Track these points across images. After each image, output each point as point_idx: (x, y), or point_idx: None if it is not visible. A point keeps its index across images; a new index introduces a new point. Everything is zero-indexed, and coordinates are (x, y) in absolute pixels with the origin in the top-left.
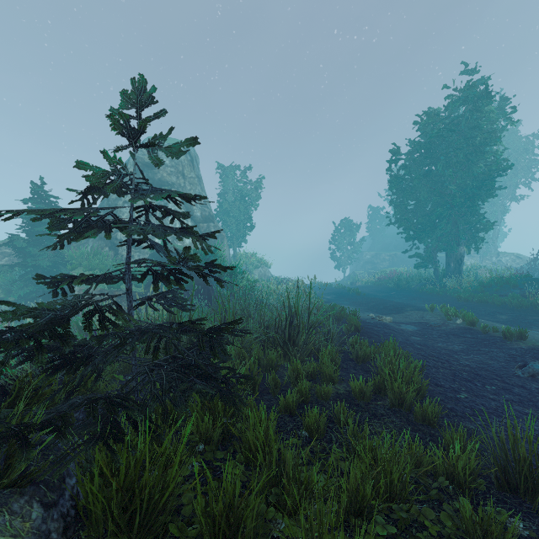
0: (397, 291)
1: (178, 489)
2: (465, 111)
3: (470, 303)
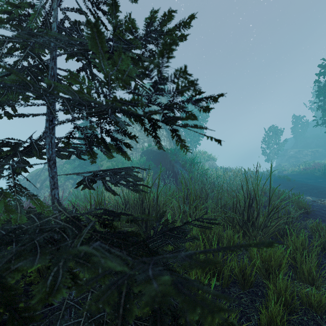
0: (325, 179)
1: None
2: None
3: None
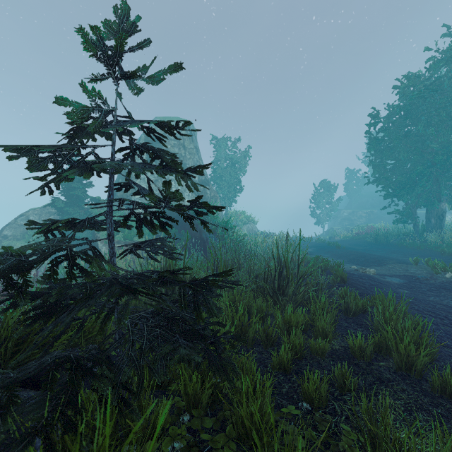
0: (376, 245)
1: None
2: (448, 71)
3: None
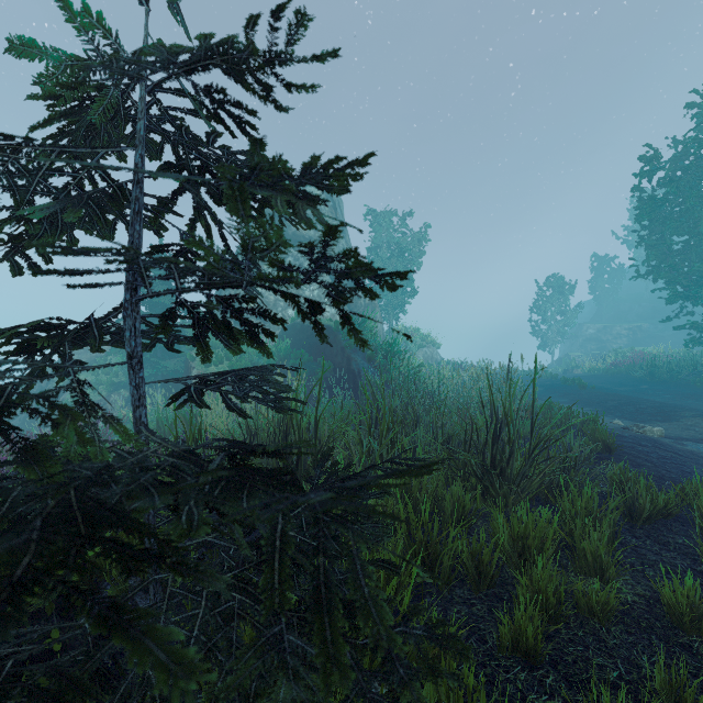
0: (652, 384)
1: None
2: None
3: None
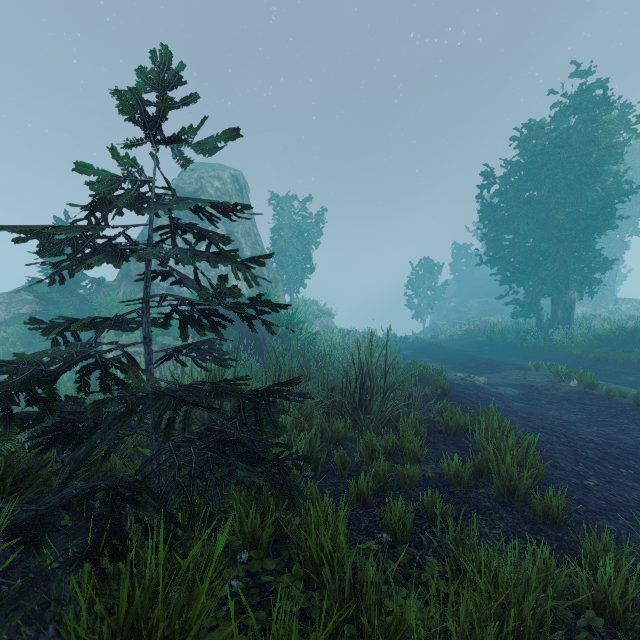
0: (490, 346)
1: (205, 636)
2: (577, 122)
3: (584, 361)
